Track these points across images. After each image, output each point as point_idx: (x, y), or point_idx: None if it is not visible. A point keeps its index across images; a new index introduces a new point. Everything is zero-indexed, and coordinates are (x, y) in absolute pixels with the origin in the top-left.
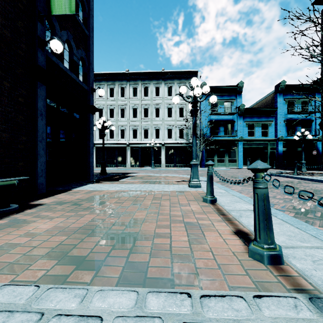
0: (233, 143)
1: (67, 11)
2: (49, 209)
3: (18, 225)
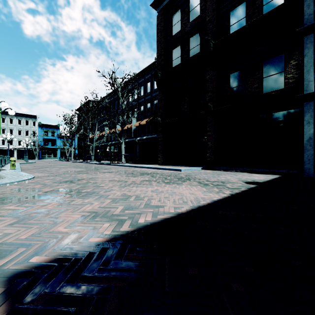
0: (56, 149)
1: None
2: None
3: None
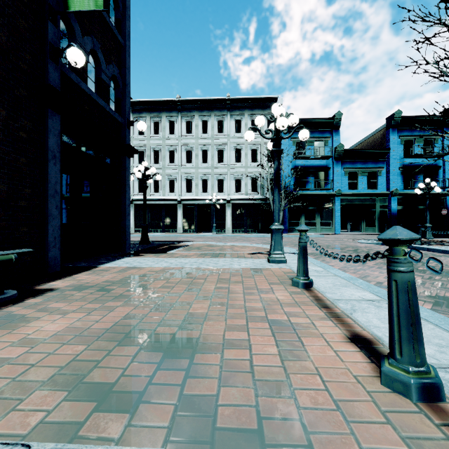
0: (328, 199)
1: (91, 5)
2: (63, 298)
3: (13, 324)
